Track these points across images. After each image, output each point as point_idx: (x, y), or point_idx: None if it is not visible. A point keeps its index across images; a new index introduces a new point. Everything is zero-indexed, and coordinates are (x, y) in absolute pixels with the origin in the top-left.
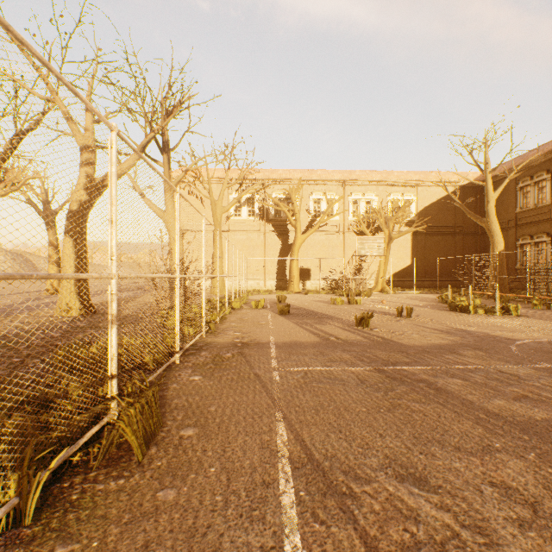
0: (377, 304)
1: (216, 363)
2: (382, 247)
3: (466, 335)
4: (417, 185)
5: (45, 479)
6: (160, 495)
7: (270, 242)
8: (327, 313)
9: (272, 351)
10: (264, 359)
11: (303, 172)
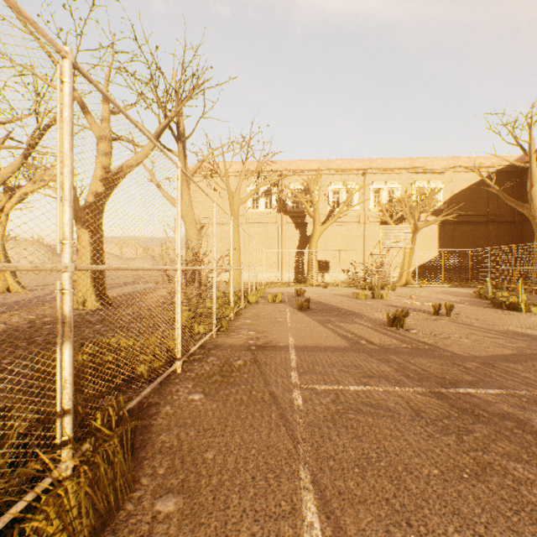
0: (405, 299)
1: (223, 374)
2: (409, 238)
3: (531, 341)
4: (444, 172)
5: None
6: None
7: (287, 234)
8: (351, 309)
9: (292, 358)
10: (282, 369)
11: (321, 162)
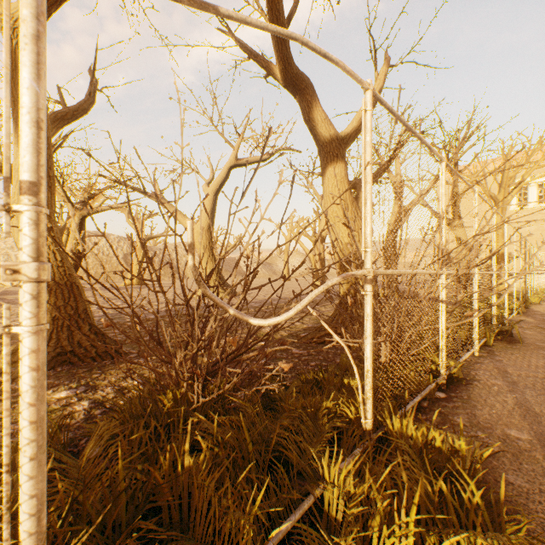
0: None
1: (538, 329)
2: None
3: None
4: None
5: (493, 335)
6: (540, 352)
7: None
8: None
9: None
10: None
11: None
